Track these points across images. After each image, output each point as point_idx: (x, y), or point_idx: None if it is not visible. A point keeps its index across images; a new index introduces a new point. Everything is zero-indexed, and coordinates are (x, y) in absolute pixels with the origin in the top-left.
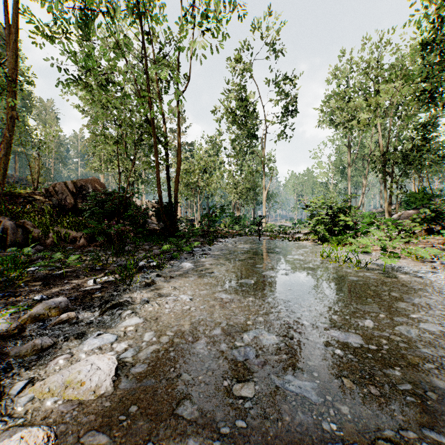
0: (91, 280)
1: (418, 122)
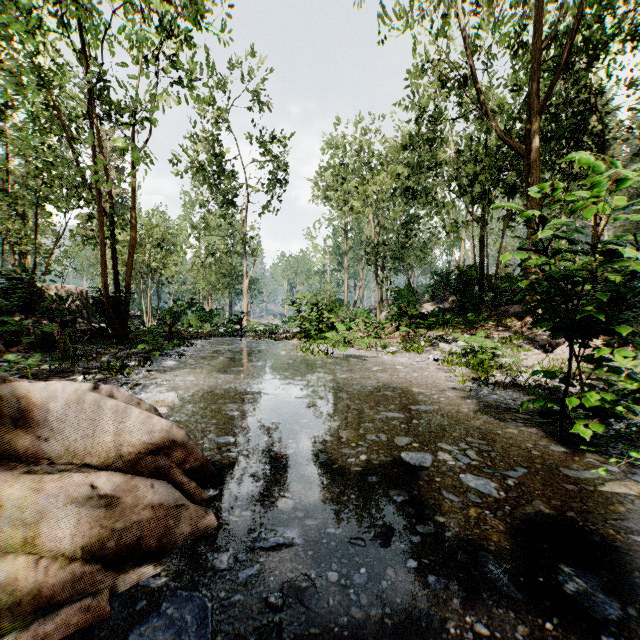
0: (80, 377)
1: (409, 214)
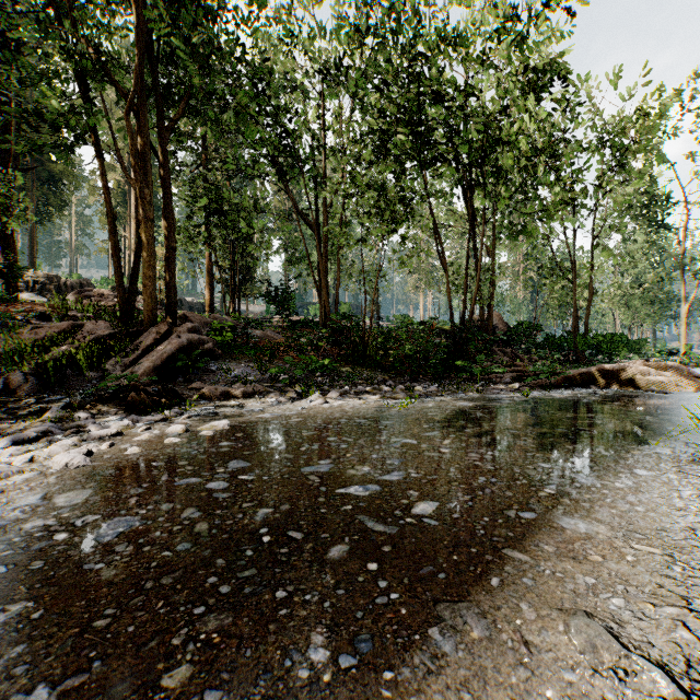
0: None
1: None
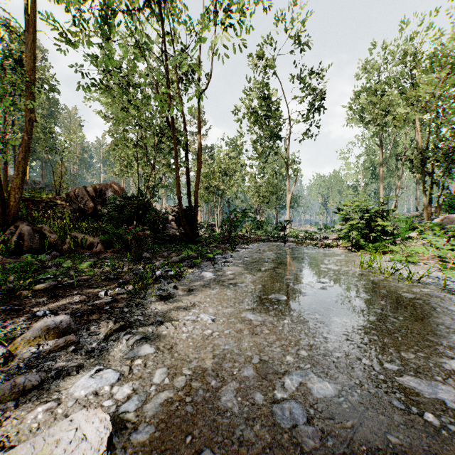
0: (102, 292)
1: None
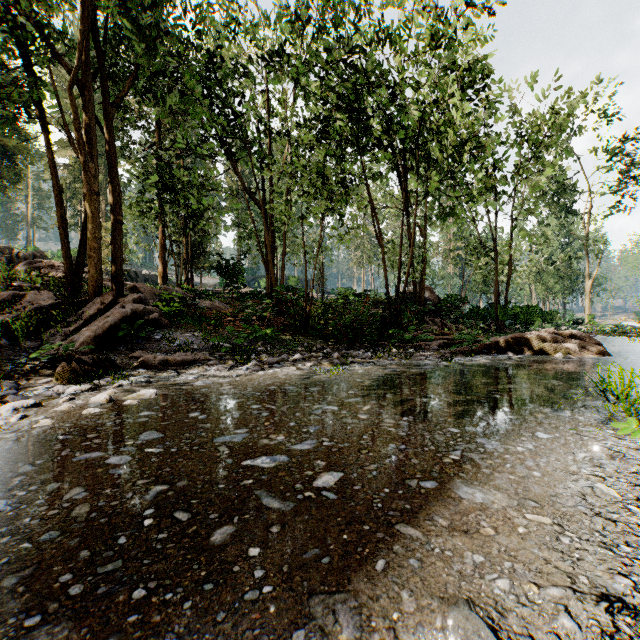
0: None
1: None
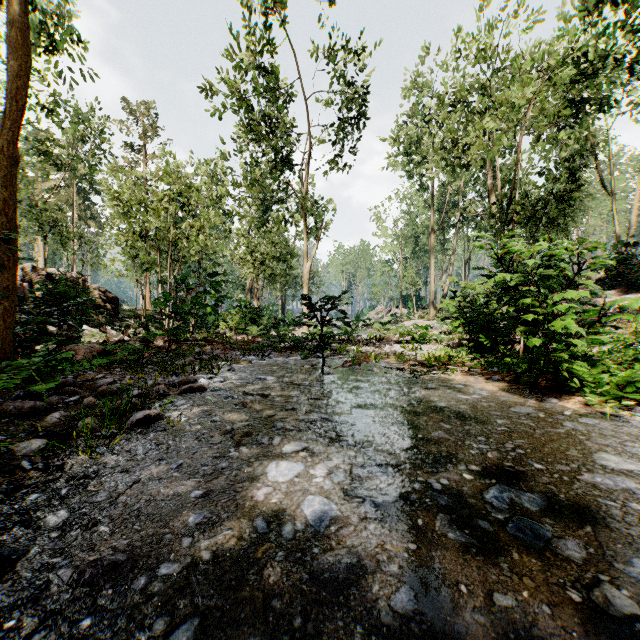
0: None
1: None
